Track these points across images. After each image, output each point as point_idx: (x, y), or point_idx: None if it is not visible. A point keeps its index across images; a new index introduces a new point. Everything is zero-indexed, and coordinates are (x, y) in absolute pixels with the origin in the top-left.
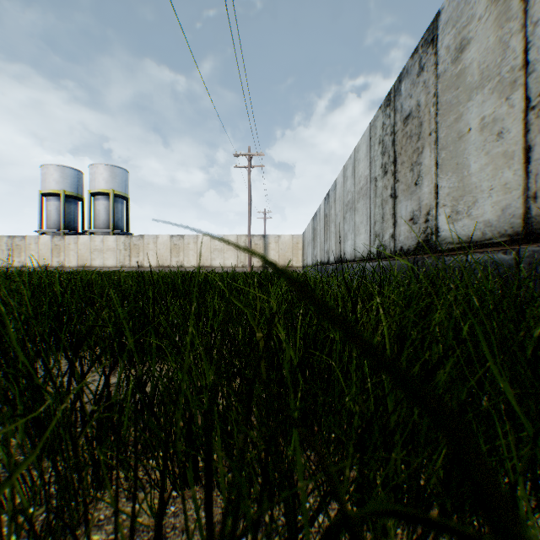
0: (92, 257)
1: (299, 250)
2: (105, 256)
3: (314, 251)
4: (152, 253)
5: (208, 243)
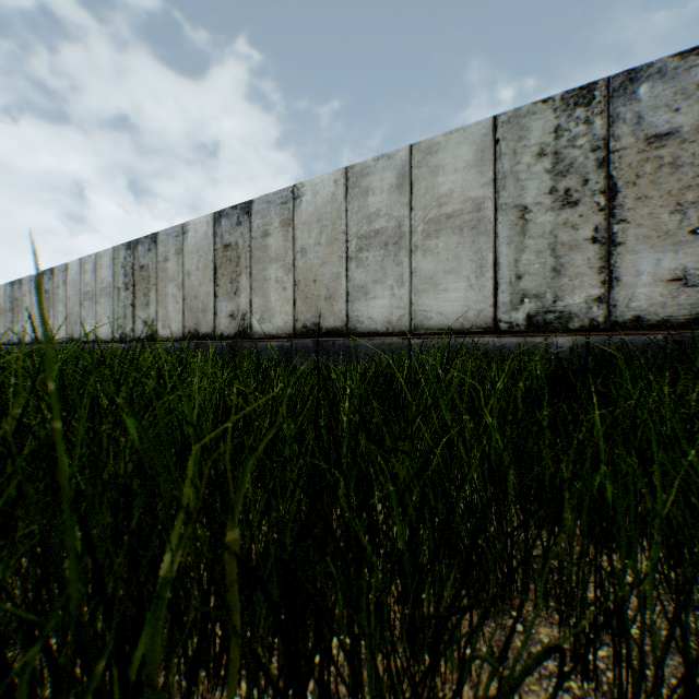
0: None
1: None
2: None
3: None
4: None
5: None
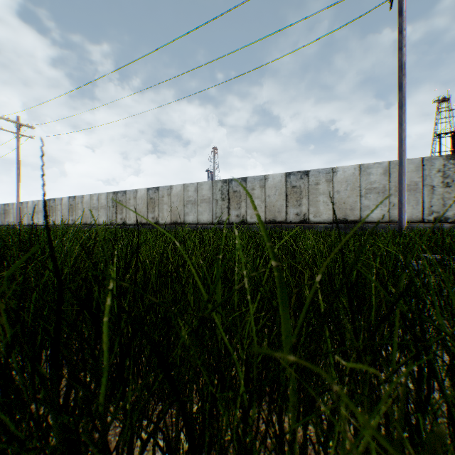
0: None
1: None
2: None
3: (7, 219)
4: None
5: None
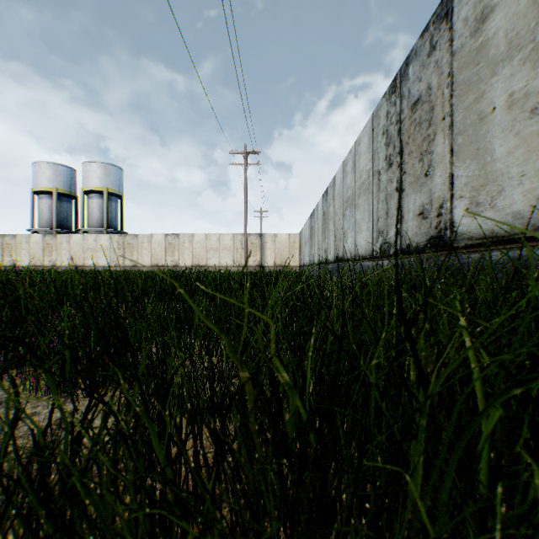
0: (85, 256)
1: (295, 249)
2: (98, 255)
3: (311, 250)
4: (146, 252)
5: (204, 242)
